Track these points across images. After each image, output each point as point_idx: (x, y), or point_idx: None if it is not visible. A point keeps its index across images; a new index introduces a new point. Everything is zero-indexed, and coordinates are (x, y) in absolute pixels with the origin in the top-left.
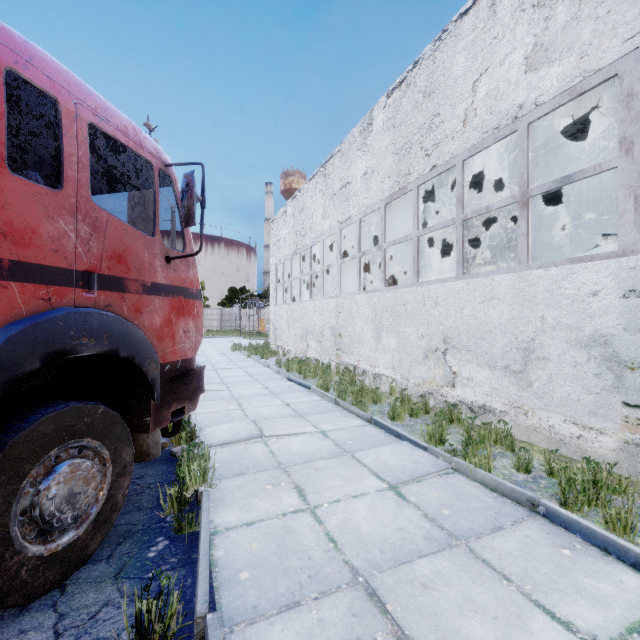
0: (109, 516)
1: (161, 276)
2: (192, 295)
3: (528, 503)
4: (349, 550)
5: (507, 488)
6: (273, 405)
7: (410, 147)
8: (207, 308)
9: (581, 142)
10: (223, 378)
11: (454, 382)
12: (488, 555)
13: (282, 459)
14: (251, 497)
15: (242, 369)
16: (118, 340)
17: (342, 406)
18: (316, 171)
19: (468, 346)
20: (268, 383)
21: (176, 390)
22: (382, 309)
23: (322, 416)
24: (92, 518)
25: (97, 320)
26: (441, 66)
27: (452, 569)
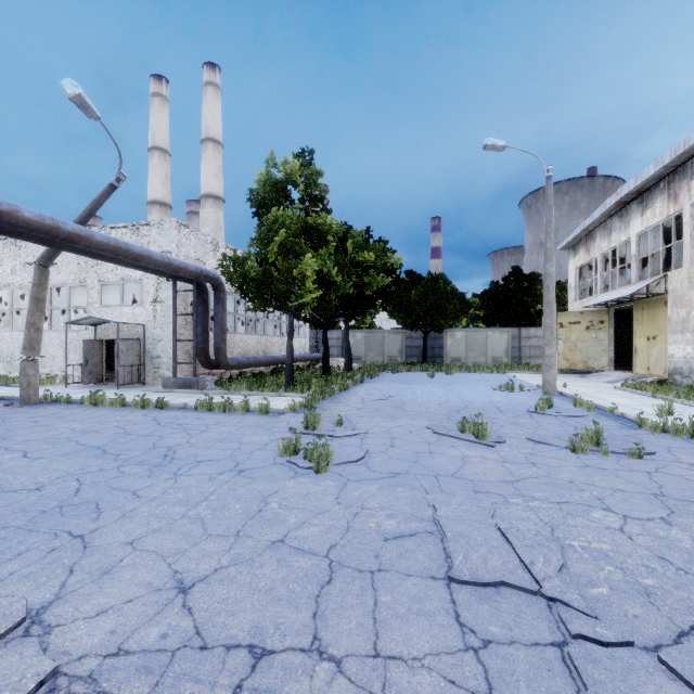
0: None
1: None
2: None
3: None
4: None
5: None
6: None
7: None
8: None
9: None
10: None
11: None
12: None
13: None
14: None
15: None
16: None
17: None
18: None
19: None
20: None
21: None
22: None
23: None
24: None
25: None
26: None
27: None
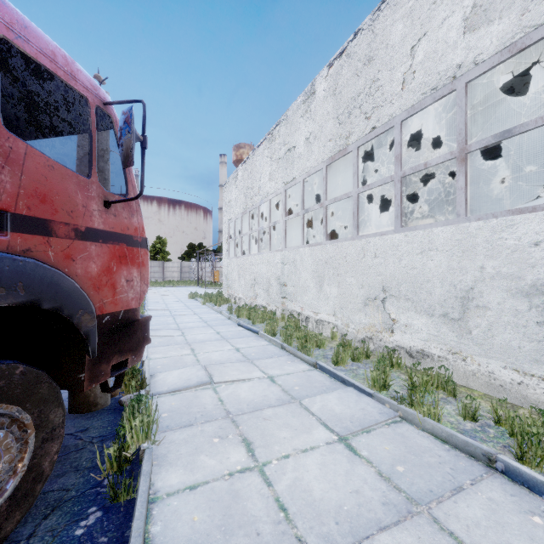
0: (31, 488)
1: (98, 221)
2: (136, 243)
3: (484, 458)
4: (301, 521)
5: (460, 440)
6: (224, 350)
7: (350, 111)
8: (169, 261)
9: (501, 111)
10: (179, 324)
11: (393, 328)
12: (454, 526)
13: (230, 407)
14: (197, 453)
15: (197, 315)
16: (39, 290)
17: (288, 351)
18: (264, 138)
19: (406, 295)
20: (220, 328)
21: (117, 342)
22: (324, 261)
23: (269, 361)
24: (7, 495)
25: (9, 266)
26: (380, 34)
27: None
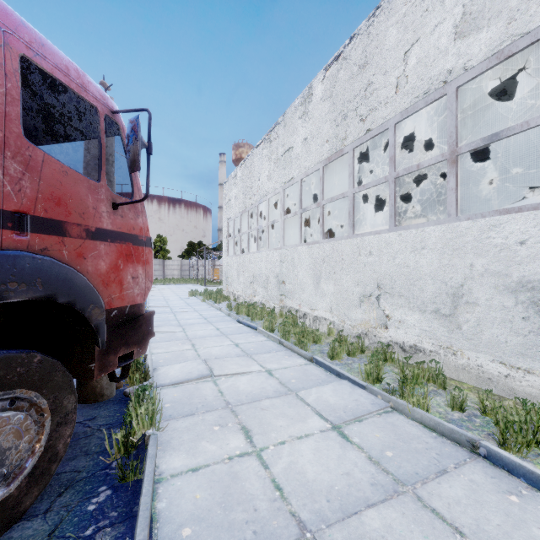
0: (47, 468)
1: (107, 222)
2: (141, 242)
3: (468, 444)
4: (295, 499)
5: (446, 428)
6: (223, 345)
7: (346, 114)
8: (169, 259)
9: (495, 112)
10: (180, 320)
11: (387, 324)
12: (436, 503)
13: (230, 398)
14: (198, 439)
15: (197, 312)
16: (55, 285)
17: (286, 346)
18: (262, 139)
19: (400, 292)
20: (220, 325)
21: (124, 335)
22: (321, 259)
23: (268, 355)
24: (26, 472)
25: (29, 264)
26: (375, 39)
27: (402, 521)
